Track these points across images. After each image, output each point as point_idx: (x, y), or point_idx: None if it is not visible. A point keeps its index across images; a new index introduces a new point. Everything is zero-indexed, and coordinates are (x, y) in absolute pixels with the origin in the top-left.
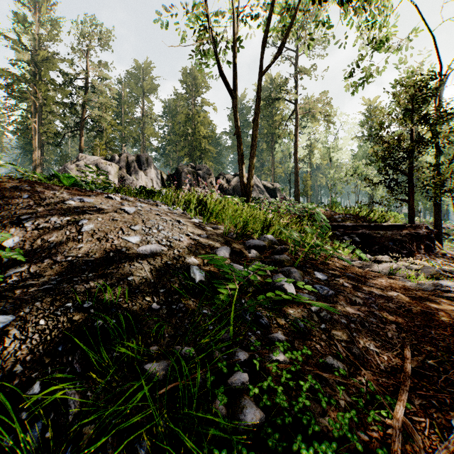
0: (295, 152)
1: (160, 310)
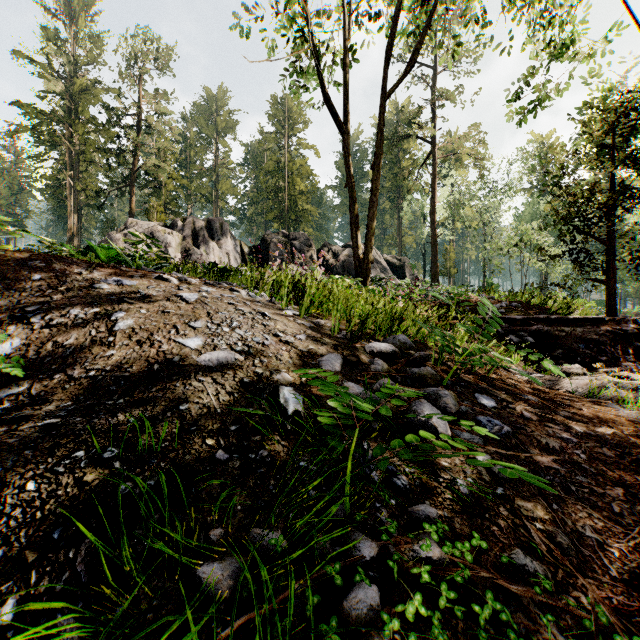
0: (432, 213)
1: (230, 462)
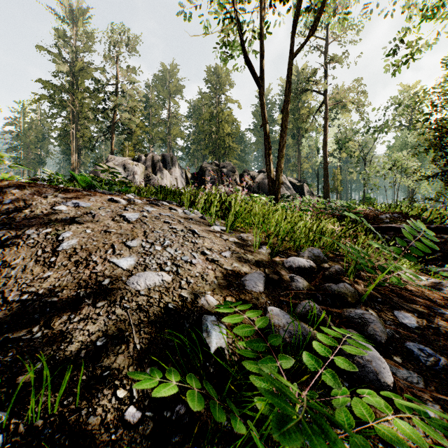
0: (324, 146)
1: (140, 425)
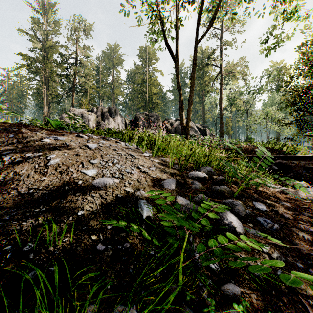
0: (220, 103)
1: (105, 251)
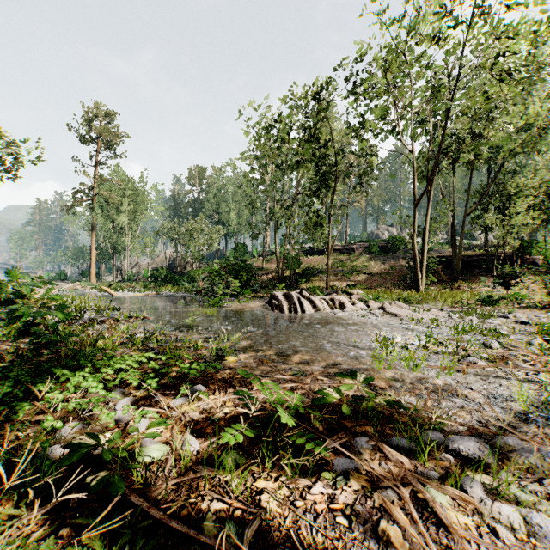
0: None
1: None
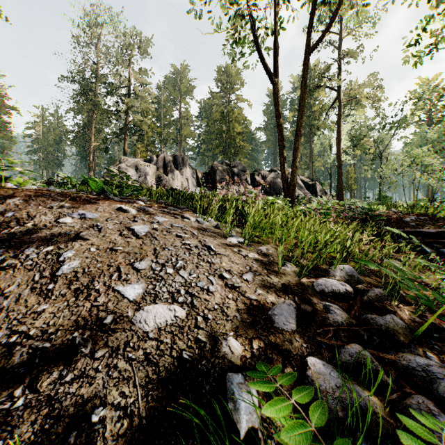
0: (338, 143)
1: None
